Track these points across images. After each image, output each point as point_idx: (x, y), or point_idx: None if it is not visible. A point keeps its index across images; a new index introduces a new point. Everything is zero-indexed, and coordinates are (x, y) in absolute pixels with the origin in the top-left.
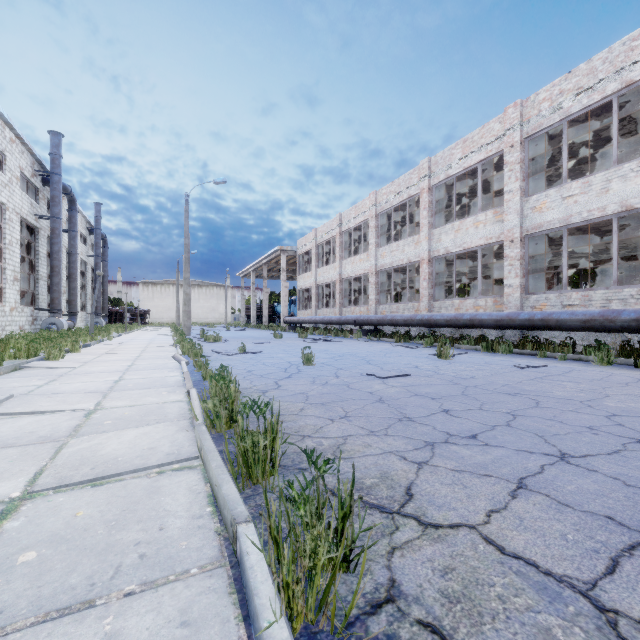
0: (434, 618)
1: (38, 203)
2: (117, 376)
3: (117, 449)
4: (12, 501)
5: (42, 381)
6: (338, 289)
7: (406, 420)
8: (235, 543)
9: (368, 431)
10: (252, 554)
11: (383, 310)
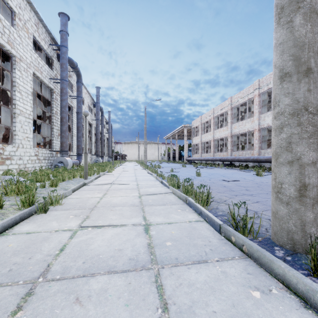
0: (223, 210)
1: (92, 114)
2: (134, 177)
3: (152, 190)
4: (139, 196)
5: (115, 178)
6: (212, 144)
7: (231, 191)
8: (187, 201)
9: (218, 192)
10: (191, 200)
11: (235, 154)
